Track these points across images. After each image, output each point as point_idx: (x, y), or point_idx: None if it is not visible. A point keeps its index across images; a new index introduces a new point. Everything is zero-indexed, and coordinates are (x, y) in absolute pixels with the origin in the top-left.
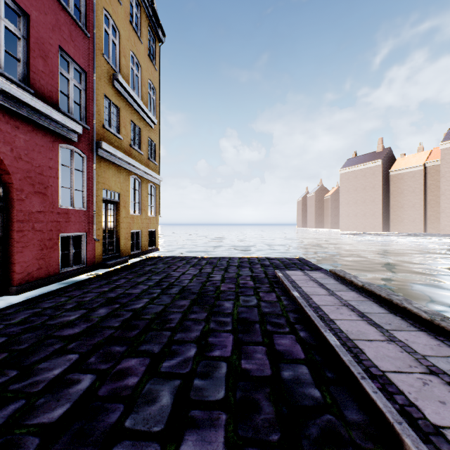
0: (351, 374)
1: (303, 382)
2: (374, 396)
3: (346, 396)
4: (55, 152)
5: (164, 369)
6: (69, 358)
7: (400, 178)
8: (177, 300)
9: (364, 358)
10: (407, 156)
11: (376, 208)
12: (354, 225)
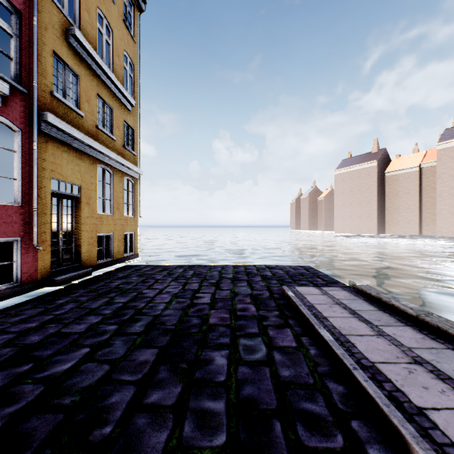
0: None
1: None
2: None
3: None
4: None
5: None
6: None
7: (395, 179)
8: (137, 349)
9: None
10: (402, 157)
11: (372, 210)
12: (349, 227)
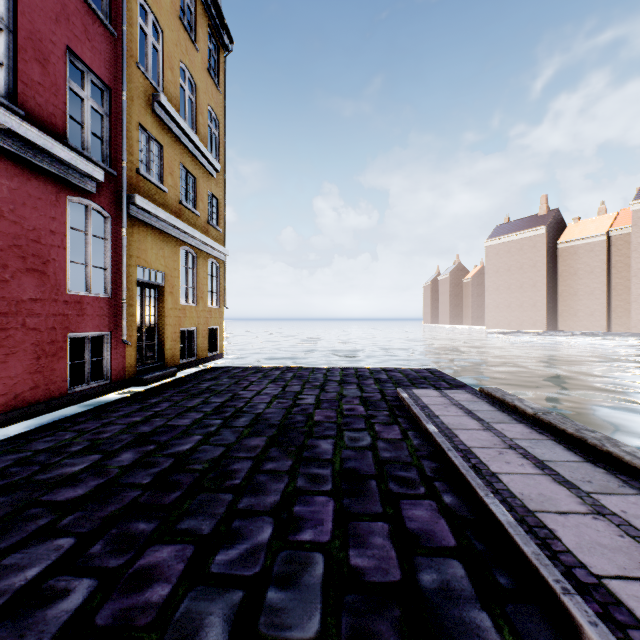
0: (541, 580)
1: (458, 595)
2: (593, 632)
3: (539, 626)
4: (61, 208)
5: (216, 568)
6: (57, 544)
7: (572, 252)
8: (246, 438)
9: (560, 548)
10: (583, 221)
11: (538, 296)
12: (505, 320)
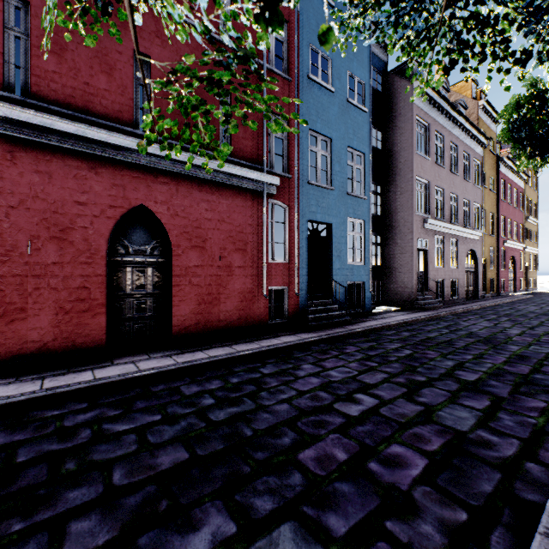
0: None
1: None
2: None
3: None
4: (519, 255)
5: None
6: None
7: None
8: None
9: None
10: None
11: None
12: None
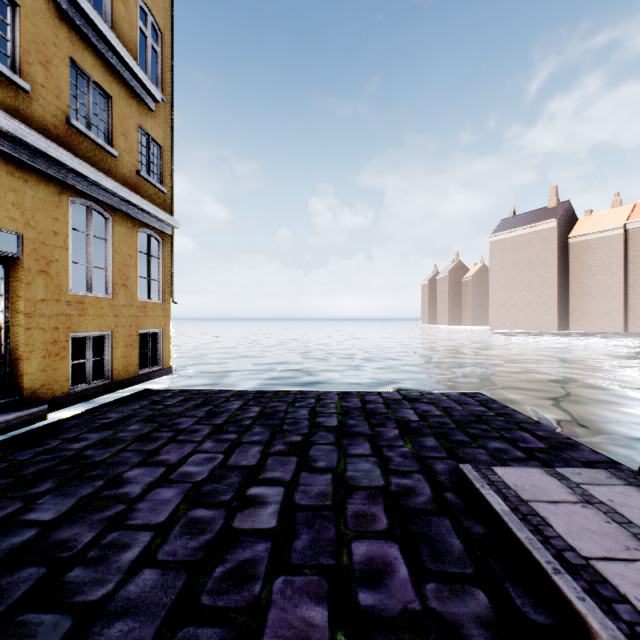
0: None
1: None
2: None
3: None
4: None
5: None
6: None
7: (585, 247)
8: None
9: None
10: (595, 214)
11: (548, 294)
12: (512, 320)
